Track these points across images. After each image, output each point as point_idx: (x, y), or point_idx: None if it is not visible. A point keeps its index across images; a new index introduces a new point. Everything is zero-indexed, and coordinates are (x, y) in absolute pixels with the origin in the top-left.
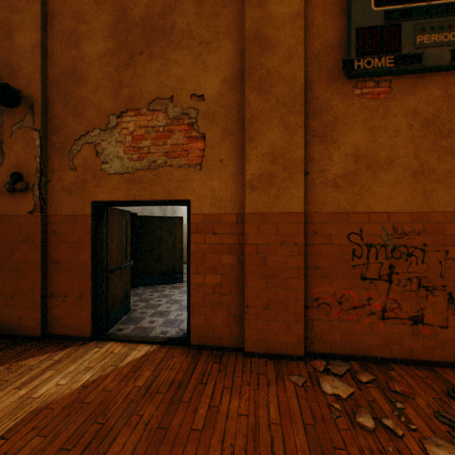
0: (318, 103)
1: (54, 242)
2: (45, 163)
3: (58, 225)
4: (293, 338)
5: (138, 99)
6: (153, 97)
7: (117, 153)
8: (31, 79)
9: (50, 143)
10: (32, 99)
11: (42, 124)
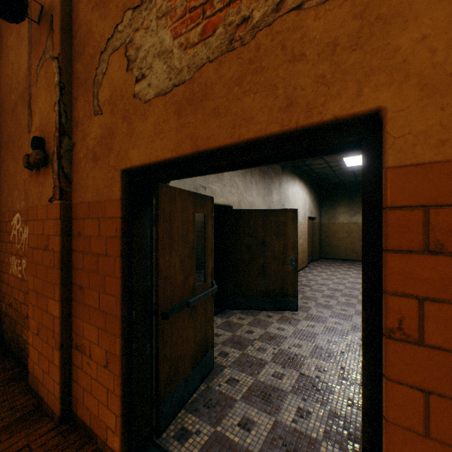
0: None
1: (78, 251)
2: (69, 114)
3: (82, 222)
4: None
5: None
6: None
7: (159, 43)
8: None
9: (75, 78)
10: (52, 10)
11: (62, 46)
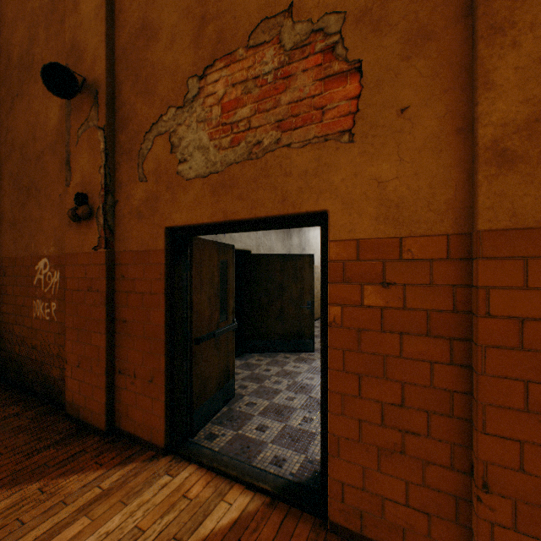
0: None
1: (122, 291)
2: (112, 175)
3: (126, 267)
4: None
5: (230, 34)
6: (255, 21)
7: (199, 140)
8: (96, 56)
9: (118, 146)
10: (96, 86)
11: (107, 119)
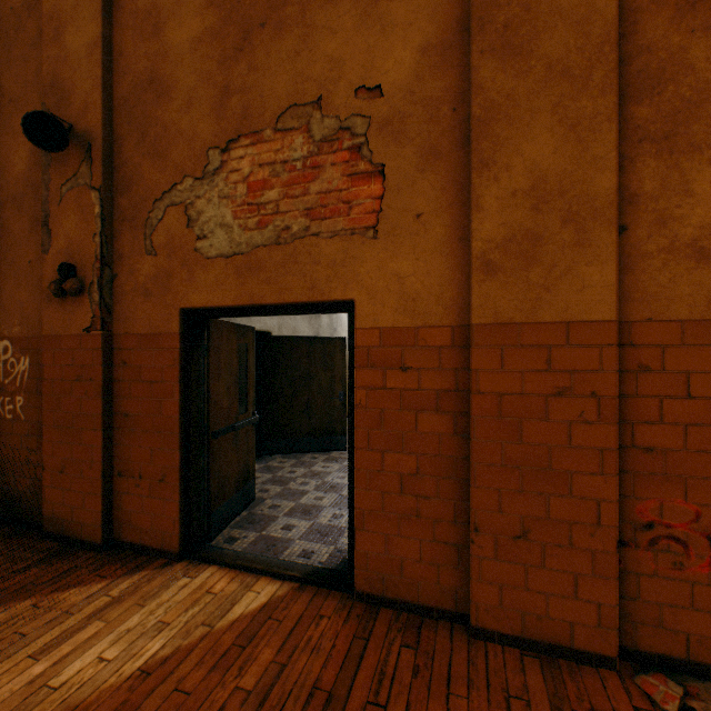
0: (653, 61)
1: (123, 380)
2: (110, 245)
3: (129, 352)
4: (589, 614)
5: (257, 112)
6: (284, 105)
7: (222, 218)
8: (88, 102)
9: (118, 211)
10: (89, 137)
11: (104, 178)
